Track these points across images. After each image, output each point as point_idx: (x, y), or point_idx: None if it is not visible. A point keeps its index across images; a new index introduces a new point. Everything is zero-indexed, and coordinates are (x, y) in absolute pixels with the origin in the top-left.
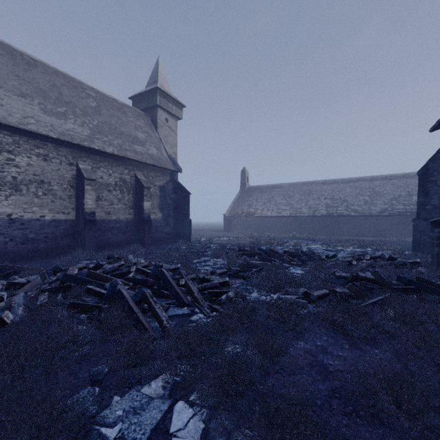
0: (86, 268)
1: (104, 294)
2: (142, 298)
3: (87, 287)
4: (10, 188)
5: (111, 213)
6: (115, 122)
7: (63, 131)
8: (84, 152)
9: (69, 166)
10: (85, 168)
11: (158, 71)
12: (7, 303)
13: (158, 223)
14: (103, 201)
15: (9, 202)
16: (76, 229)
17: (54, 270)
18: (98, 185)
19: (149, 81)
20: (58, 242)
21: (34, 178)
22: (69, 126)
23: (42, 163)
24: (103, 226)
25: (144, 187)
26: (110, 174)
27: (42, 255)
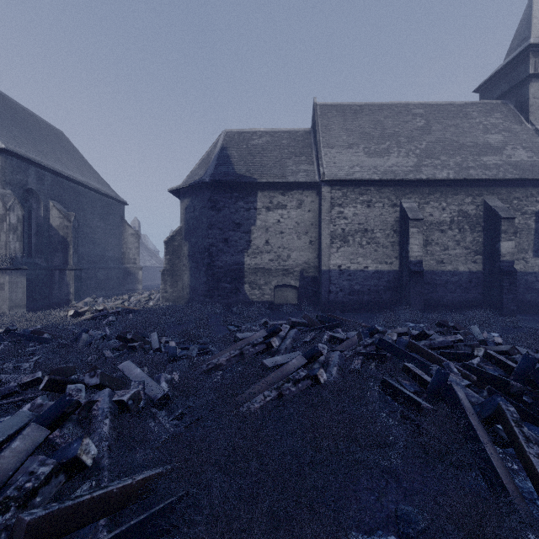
0: (407, 334)
1: (426, 382)
2: (495, 415)
3: (404, 364)
4: (340, 240)
5: (444, 261)
6: (451, 135)
7: (385, 169)
8: (409, 188)
9: (392, 208)
10: (410, 206)
11: (531, 18)
12: (328, 357)
13: (531, 276)
14: (433, 246)
15: (339, 254)
16: (399, 282)
17: (371, 330)
18: (426, 226)
19: (511, 45)
20: (380, 296)
21: (358, 227)
22: (391, 162)
23: (365, 211)
24: (433, 279)
25: (501, 218)
26: (443, 209)
27: (366, 308)
